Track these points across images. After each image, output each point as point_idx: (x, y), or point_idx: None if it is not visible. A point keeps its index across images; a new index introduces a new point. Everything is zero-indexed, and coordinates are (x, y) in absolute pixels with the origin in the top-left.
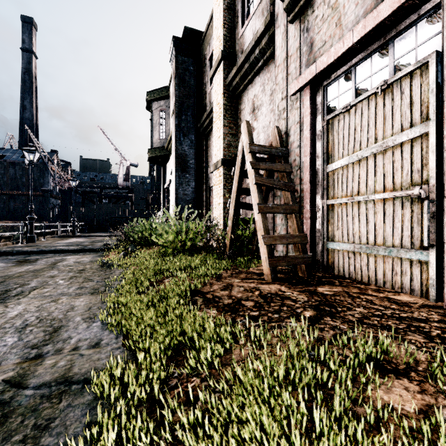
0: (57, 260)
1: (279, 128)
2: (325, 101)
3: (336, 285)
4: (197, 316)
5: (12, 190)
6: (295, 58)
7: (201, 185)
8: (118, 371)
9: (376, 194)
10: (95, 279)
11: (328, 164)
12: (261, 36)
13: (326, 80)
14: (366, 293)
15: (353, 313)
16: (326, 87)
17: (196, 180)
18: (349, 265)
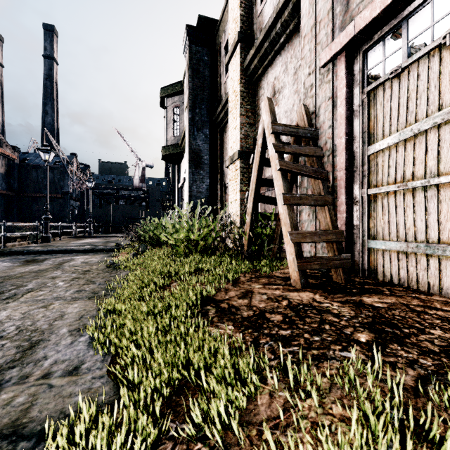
0: (65, 261)
1: (306, 106)
2: (364, 69)
3: (386, 294)
4: (207, 337)
5: (34, 193)
6: (326, 22)
7: (216, 182)
8: (86, 424)
9: (442, 177)
10: (98, 281)
11: (369, 145)
12: (284, 6)
13: (366, 43)
14: (432, 306)
15: (431, 339)
16: (366, 52)
17: (211, 177)
18: (399, 269)
